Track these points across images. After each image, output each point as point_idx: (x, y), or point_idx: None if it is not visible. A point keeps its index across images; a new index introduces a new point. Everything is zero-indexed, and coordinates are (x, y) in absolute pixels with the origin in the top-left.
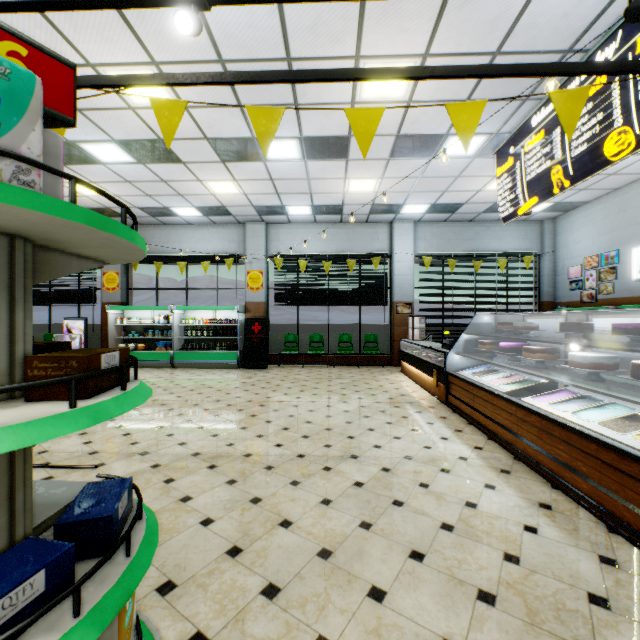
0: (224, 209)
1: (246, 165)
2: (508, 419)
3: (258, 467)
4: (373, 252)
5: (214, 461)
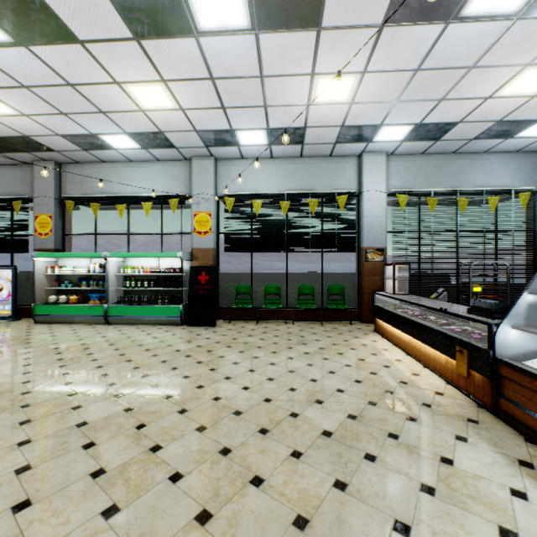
0: (163, 137)
1: (171, 46)
2: None
3: None
4: (338, 190)
5: None
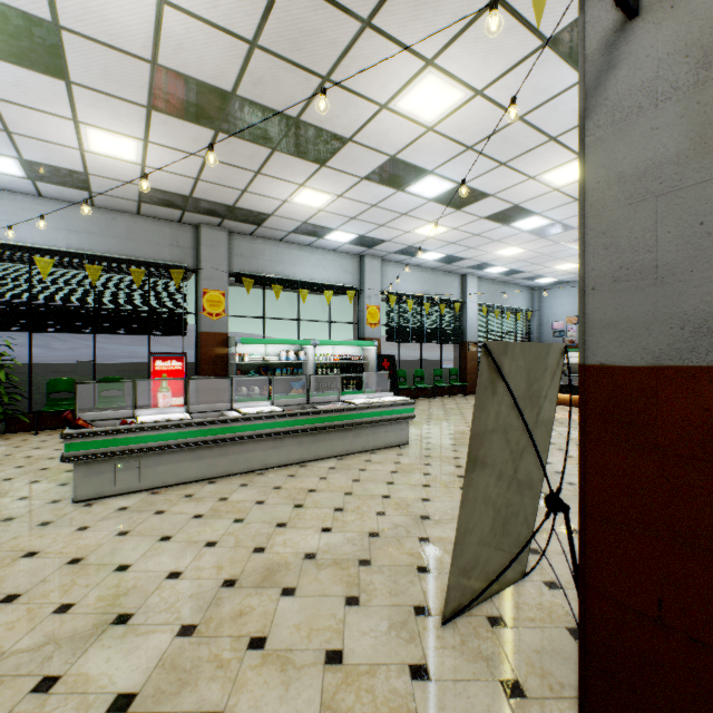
0: (379, 242)
1: (488, 223)
2: None
3: None
4: (454, 298)
5: None
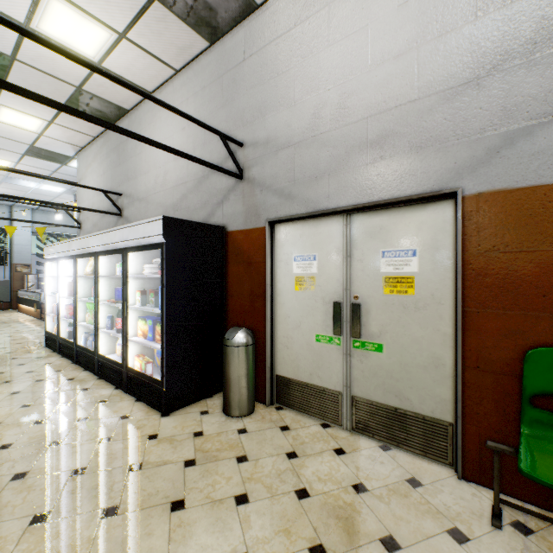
0: None
1: None
2: None
3: None
4: None
5: None
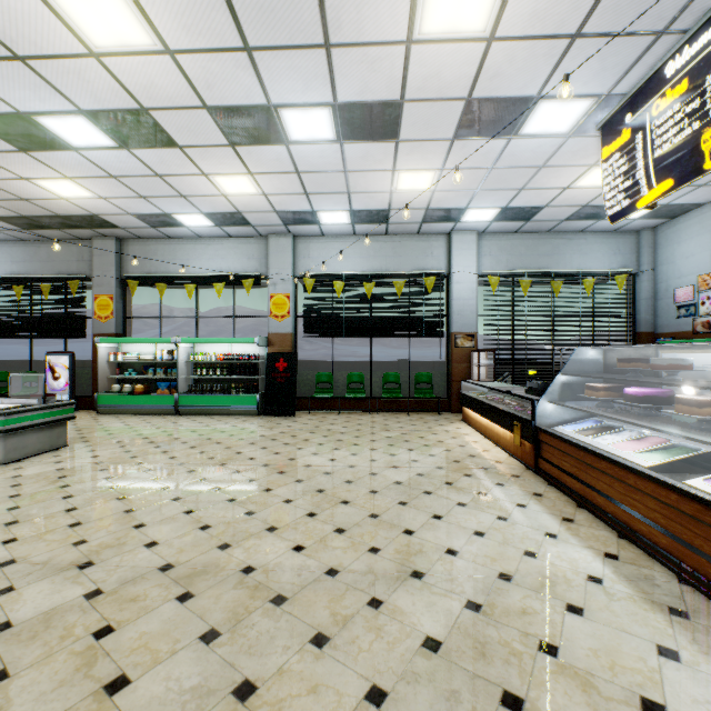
0: (240, 216)
1: (263, 150)
2: (659, 511)
3: (260, 598)
4: (426, 271)
5: (191, 583)
